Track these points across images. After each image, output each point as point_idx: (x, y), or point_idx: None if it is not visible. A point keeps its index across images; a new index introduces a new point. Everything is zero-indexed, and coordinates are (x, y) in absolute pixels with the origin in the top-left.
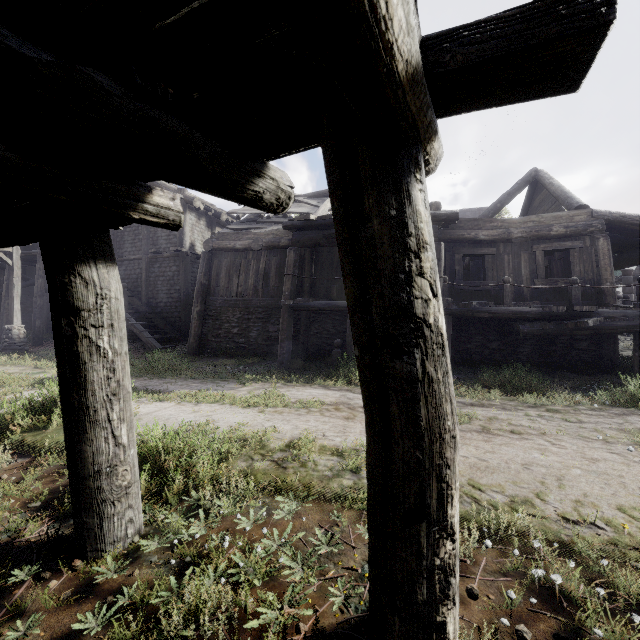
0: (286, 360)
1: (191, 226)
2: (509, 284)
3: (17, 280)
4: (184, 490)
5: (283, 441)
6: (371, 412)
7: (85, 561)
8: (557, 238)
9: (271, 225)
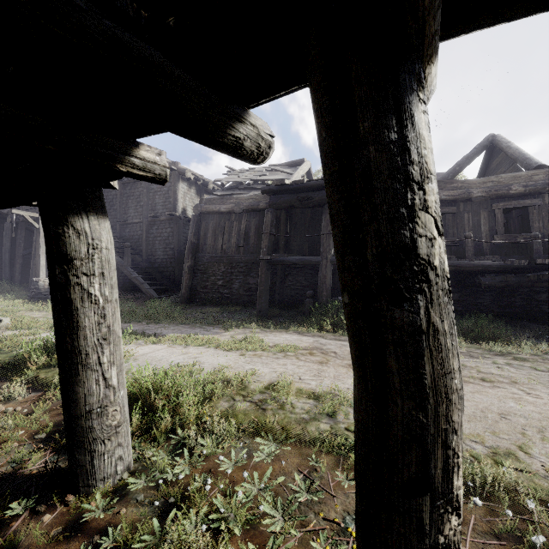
0: (264, 308)
1: (183, 194)
2: (471, 239)
3: (43, 241)
4: (171, 428)
5: (262, 383)
6: (363, 366)
7: (77, 496)
8: (516, 196)
9: (251, 191)
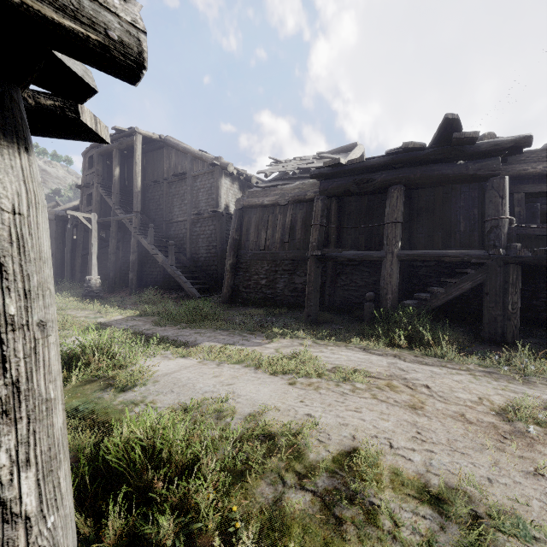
0: (313, 312)
1: (226, 189)
2: None
3: (94, 240)
4: (175, 540)
5: (328, 450)
6: None
7: None
8: None
9: (297, 181)
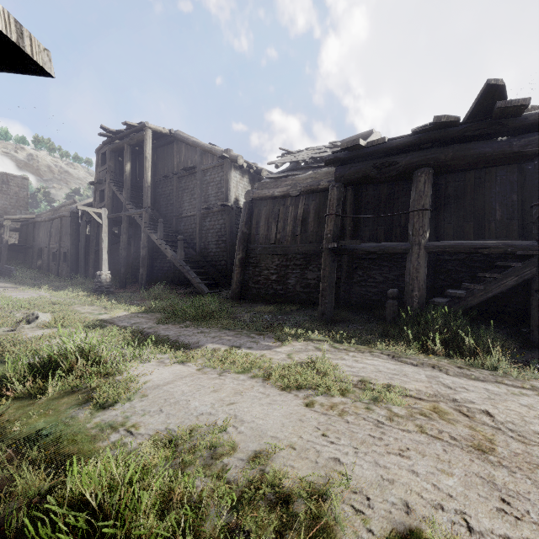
0: (328, 310)
1: (236, 183)
2: None
3: (105, 235)
4: None
5: (372, 533)
6: None
7: None
8: None
9: (309, 170)
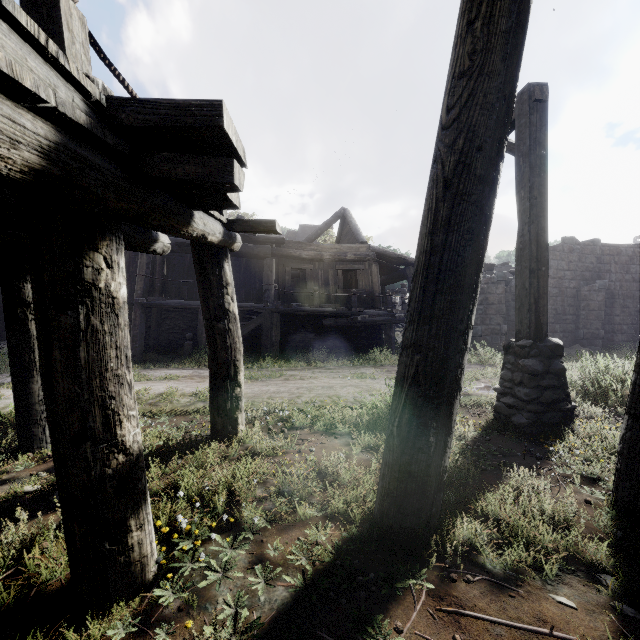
0: (139, 353)
1: None
2: (317, 292)
3: None
4: None
5: (154, 394)
6: (210, 343)
7: (35, 453)
8: (350, 262)
9: None
